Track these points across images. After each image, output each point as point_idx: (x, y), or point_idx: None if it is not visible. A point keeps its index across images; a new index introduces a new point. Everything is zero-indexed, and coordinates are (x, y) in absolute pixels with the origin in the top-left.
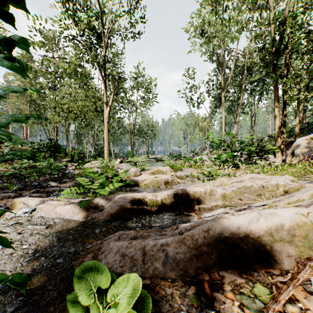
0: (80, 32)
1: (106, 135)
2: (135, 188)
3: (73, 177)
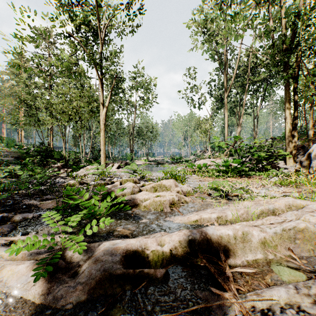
0: (75, 27)
1: (102, 138)
2: (132, 211)
3: (60, 190)
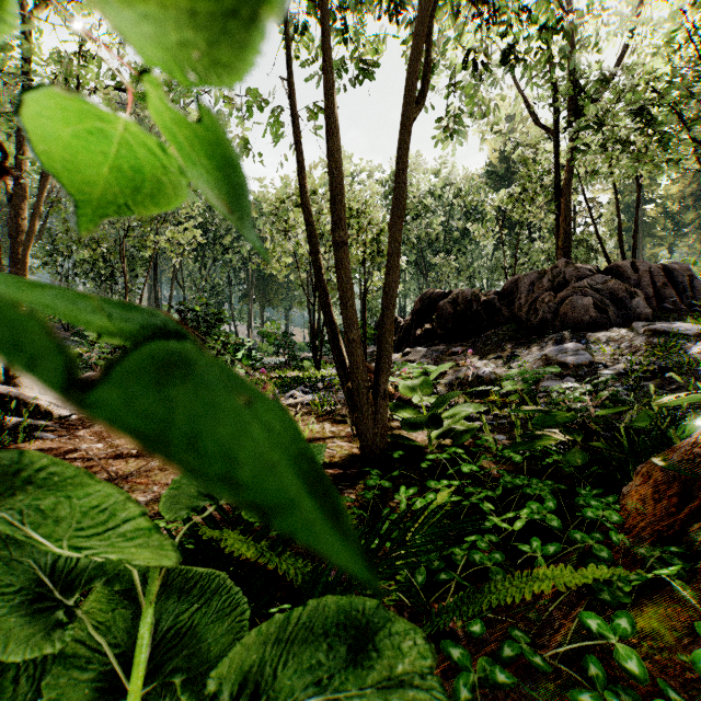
0: None
1: None
2: None
3: None
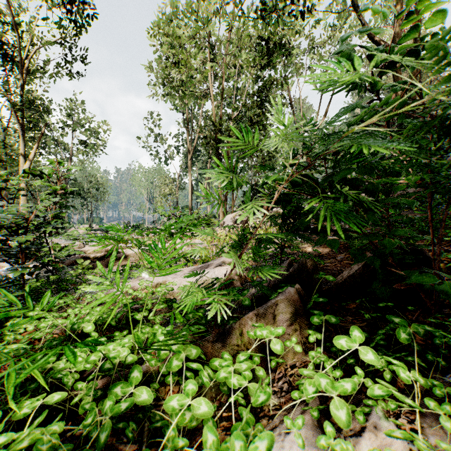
0: None
1: (24, 199)
2: None
3: None
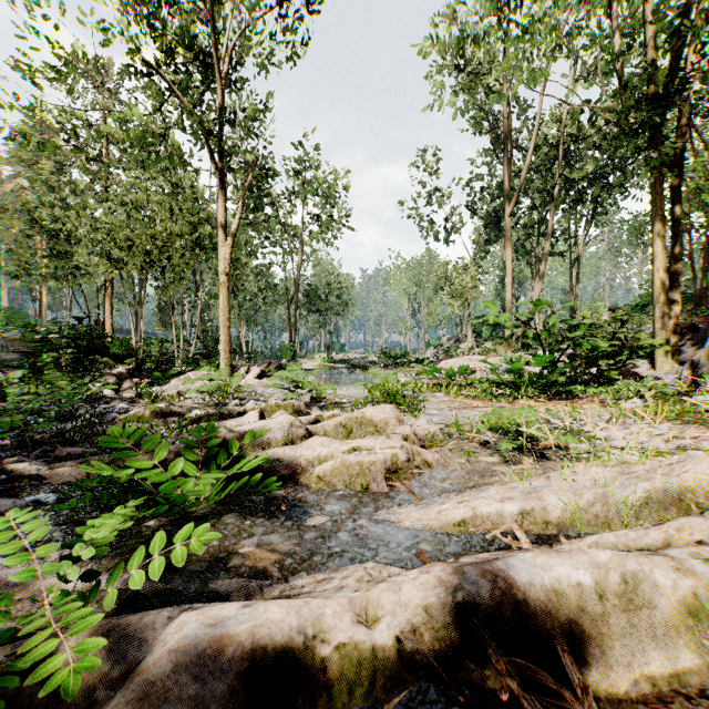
0: (159, 48)
1: (224, 307)
2: (287, 489)
3: None
